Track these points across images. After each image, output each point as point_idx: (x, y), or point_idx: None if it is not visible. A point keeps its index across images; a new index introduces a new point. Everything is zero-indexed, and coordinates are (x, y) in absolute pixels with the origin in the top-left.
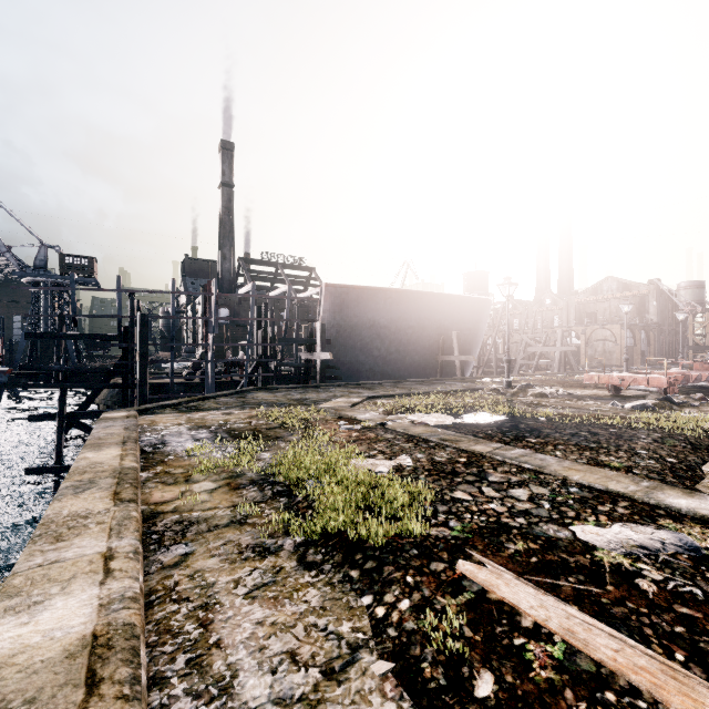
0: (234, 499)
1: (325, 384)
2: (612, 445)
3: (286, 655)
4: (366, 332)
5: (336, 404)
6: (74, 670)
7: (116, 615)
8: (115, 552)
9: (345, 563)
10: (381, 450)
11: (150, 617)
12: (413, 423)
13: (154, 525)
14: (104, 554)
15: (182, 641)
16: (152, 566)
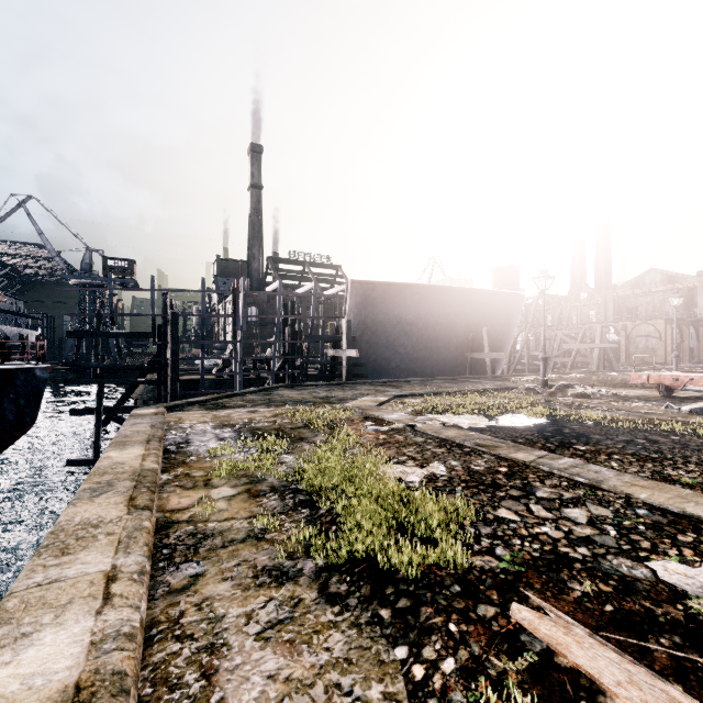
0: (253, 508)
1: (351, 382)
2: (677, 456)
3: None
4: (392, 329)
5: (362, 403)
6: None
7: (107, 659)
8: (119, 571)
9: (373, 598)
10: (411, 455)
11: (147, 659)
12: (445, 425)
13: (167, 537)
14: (107, 573)
15: (179, 698)
16: (158, 589)
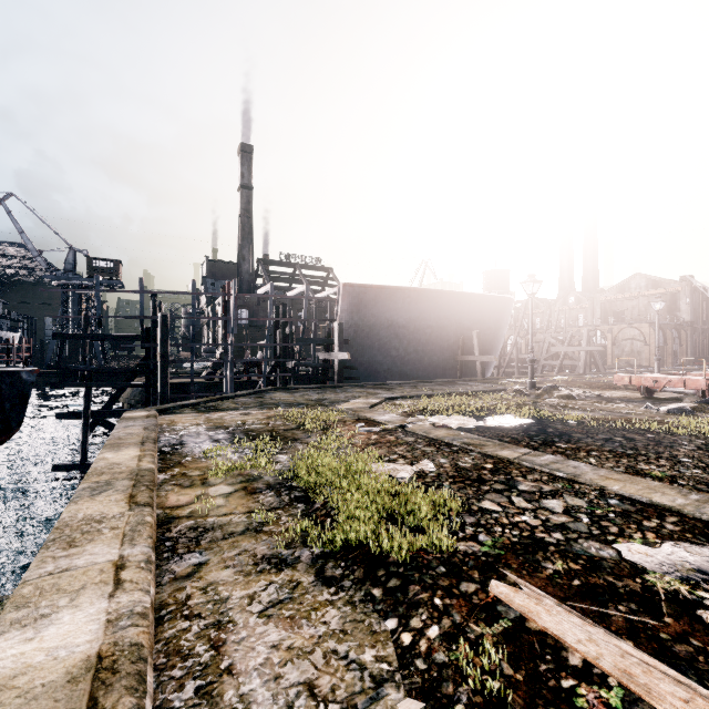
0: (250, 504)
1: (342, 385)
2: (651, 452)
3: (303, 686)
4: (384, 332)
5: (354, 405)
6: (75, 698)
7: (124, 633)
8: (127, 560)
9: (366, 579)
10: (402, 454)
11: (159, 635)
12: (434, 426)
13: (168, 531)
14: (116, 563)
15: (191, 665)
16: (164, 577)
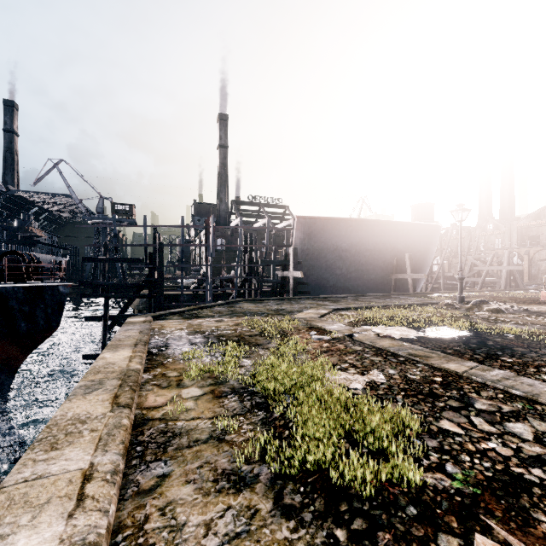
0: (215, 408)
1: (296, 297)
2: None
3: None
4: (330, 255)
5: (307, 315)
6: None
7: None
8: (95, 470)
9: (327, 514)
10: (352, 363)
11: None
12: (379, 336)
13: (141, 434)
14: (85, 472)
15: None
16: (128, 489)
